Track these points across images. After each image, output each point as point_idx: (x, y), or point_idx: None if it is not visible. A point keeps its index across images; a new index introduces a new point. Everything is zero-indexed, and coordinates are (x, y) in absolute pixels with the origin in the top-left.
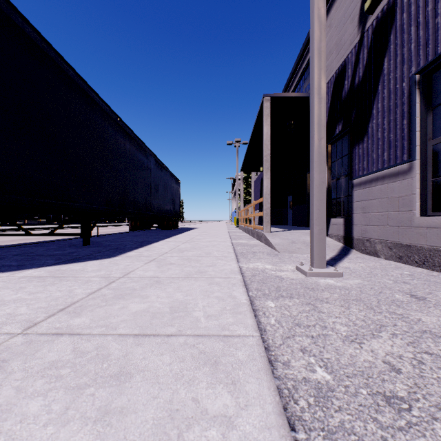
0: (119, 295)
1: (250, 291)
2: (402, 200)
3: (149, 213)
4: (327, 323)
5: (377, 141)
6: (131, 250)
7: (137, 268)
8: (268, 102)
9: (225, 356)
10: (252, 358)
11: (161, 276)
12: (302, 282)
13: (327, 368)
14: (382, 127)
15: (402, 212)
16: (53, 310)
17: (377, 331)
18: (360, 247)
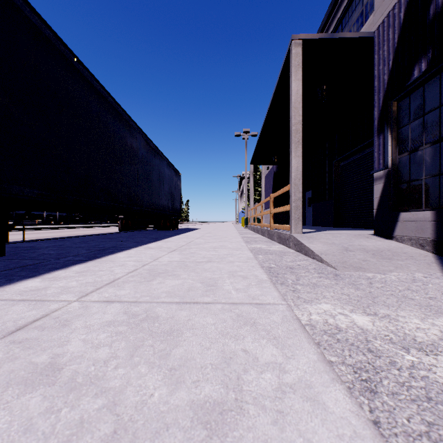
0: None
1: None
2: None
3: (134, 207)
4: None
5: None
6: (48, 271)
7: None
8: (298, 47)
9: None
10: None
11: None
12: None
13: None
14: None
15: None
16: None
17: None
18: None
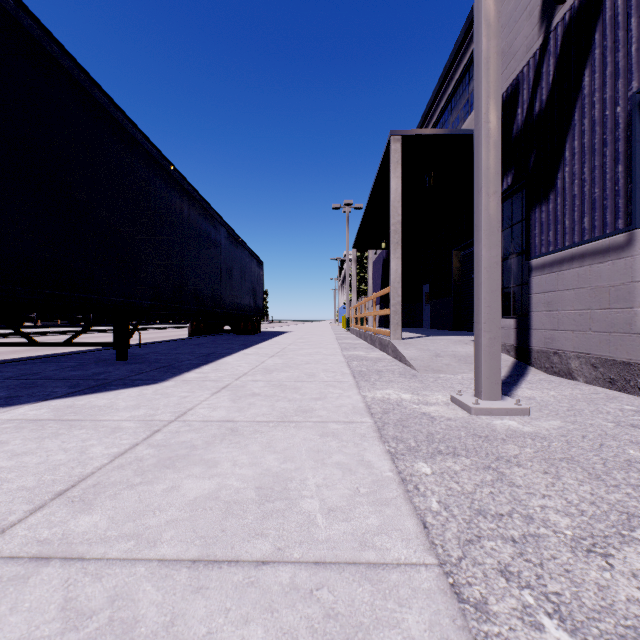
0: (166, 459)
1: (385, 443)
2: (616, 292)
3: (218, 310)
4: (532, 509)
5: (571, 200)
6: (190, 369)
7: (199, 403)
8: (398, 143)
9: (382, 628)
10: (440, 635)
11: (239, 419)
12: (467, 424)
13: (564, 621)
14: (581, 178)
15: (614, 310)
16: (44, 495)
17: (626, 528)
18: (542, 363)
